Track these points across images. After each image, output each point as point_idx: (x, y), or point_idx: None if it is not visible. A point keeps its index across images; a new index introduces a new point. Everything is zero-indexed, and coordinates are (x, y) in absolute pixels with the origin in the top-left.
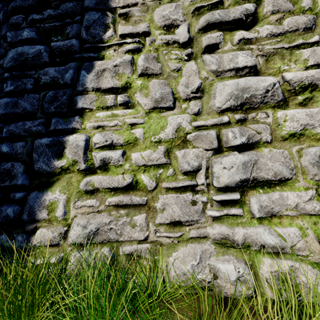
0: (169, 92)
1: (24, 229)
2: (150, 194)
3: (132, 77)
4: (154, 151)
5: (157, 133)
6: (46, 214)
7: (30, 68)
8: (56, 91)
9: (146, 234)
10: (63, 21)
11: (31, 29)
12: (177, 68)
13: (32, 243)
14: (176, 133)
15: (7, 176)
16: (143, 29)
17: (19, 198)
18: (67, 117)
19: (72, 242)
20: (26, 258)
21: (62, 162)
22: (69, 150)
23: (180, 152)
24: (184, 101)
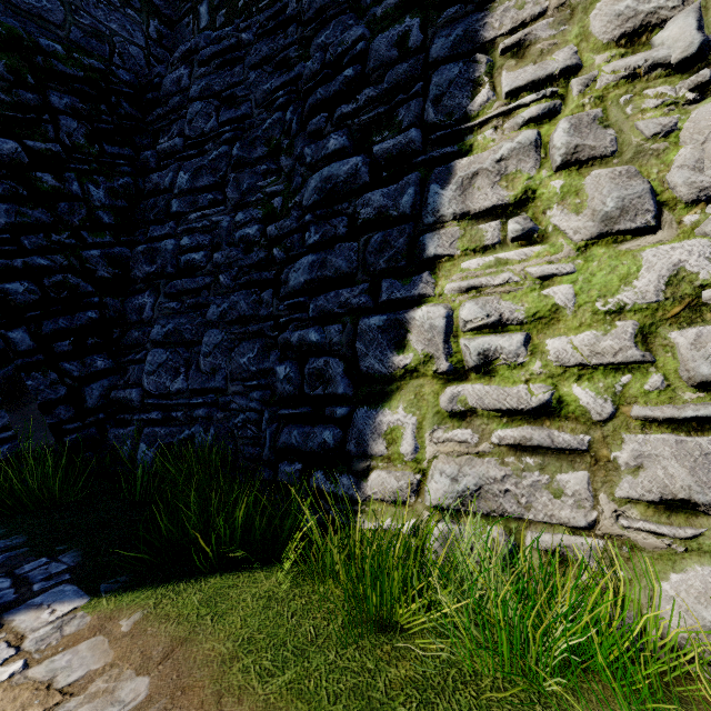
0: (644, 191)
1: (349, 467)
2: (597, 429)
3: (538, 175)
4: (604, 333)
5: (612, 292)
6: (384, 447)
7: (340, 199)
8: (387, 232)
9: (592, 517)
10: (390, 101)
11: (340, 133)
12: (665, 128)
13: (365, 492)
14: (669, 289)
15: (319, 380)
16: (564, 63)
17: (341, 416)
18: (405, 275)
19: (433, 503)
20: (355, 515)
21: (405, 358)
22: (417, 335)
23: (684, 333)
24: (688, 206)
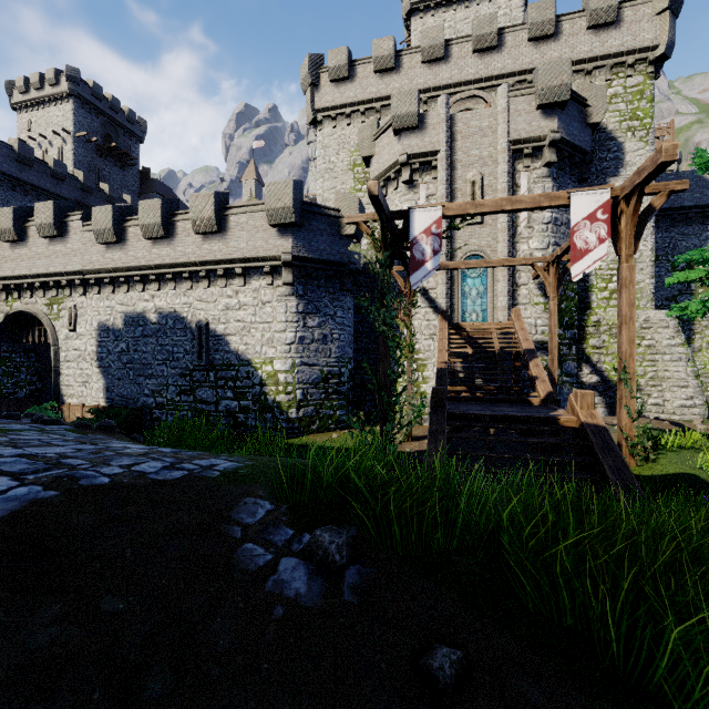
0: None
1: None
2: None
3: (701, 348)
4: None
5: None
6: None
7: None
8: None
9: None
10: None
11: None
12: None
13: None
14: None
15: None
16: (703, 337)
17: None
18: None
19: None
20: None
21: None
22: None
23: None
24: None
